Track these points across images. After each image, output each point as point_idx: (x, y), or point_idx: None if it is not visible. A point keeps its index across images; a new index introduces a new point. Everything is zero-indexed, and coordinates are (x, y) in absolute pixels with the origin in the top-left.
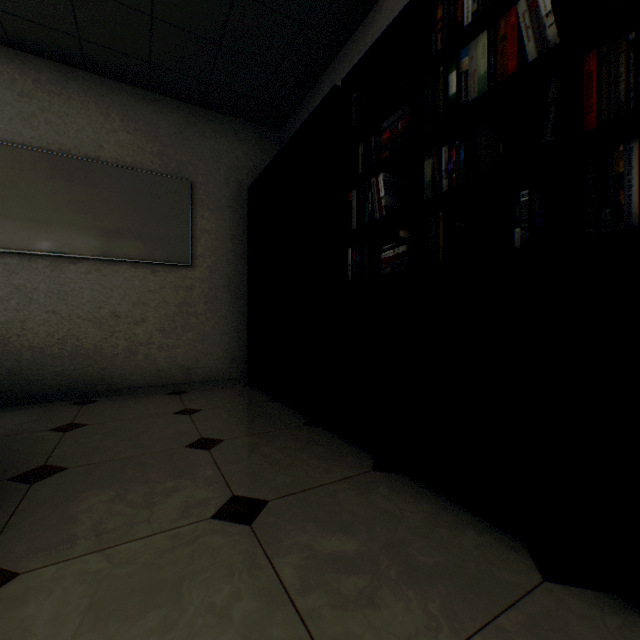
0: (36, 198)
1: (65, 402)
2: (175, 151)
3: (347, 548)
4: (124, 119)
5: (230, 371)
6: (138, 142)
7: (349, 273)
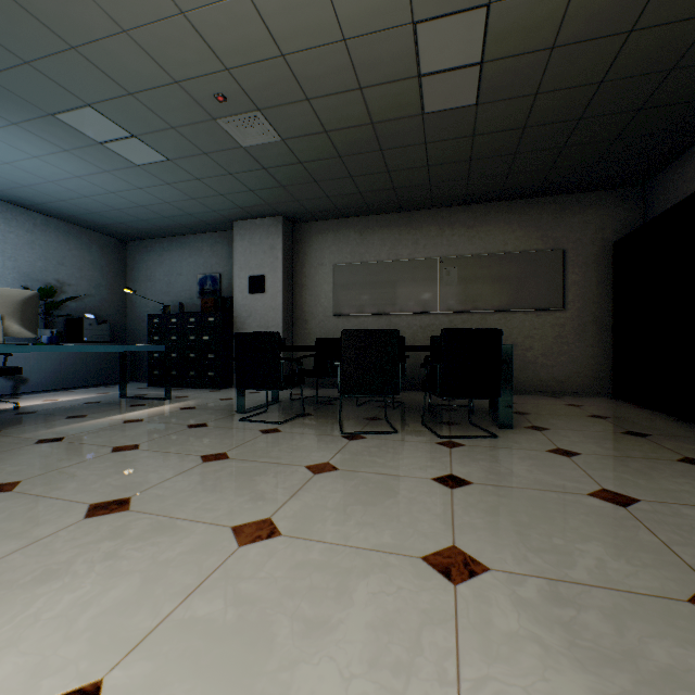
0: (474, 282)
1: None
2: (551, 232)
3: None
4: (518, 222)
5: (595, 387)
6: (527, 234)
7: None
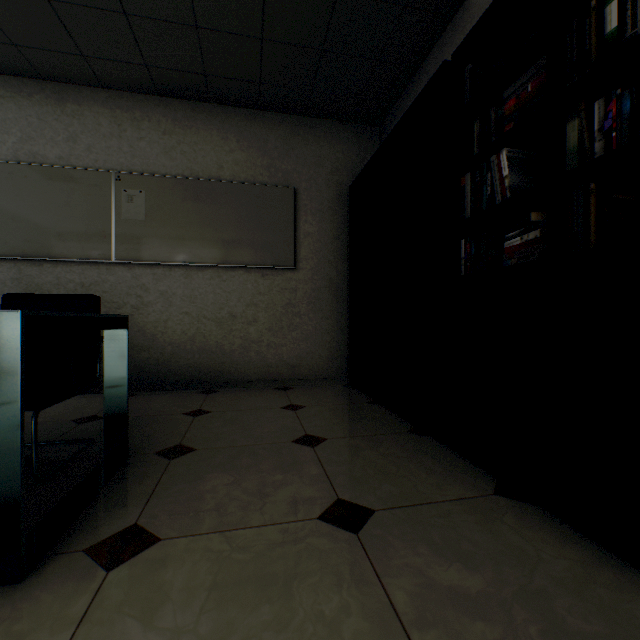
0: (174, 218)
1: (195, 390)
2: (281, 162)
3: (469, 584)
4: (239, 139)
5: (331, 370)
6: (250, 158)
7: (461, 267)
